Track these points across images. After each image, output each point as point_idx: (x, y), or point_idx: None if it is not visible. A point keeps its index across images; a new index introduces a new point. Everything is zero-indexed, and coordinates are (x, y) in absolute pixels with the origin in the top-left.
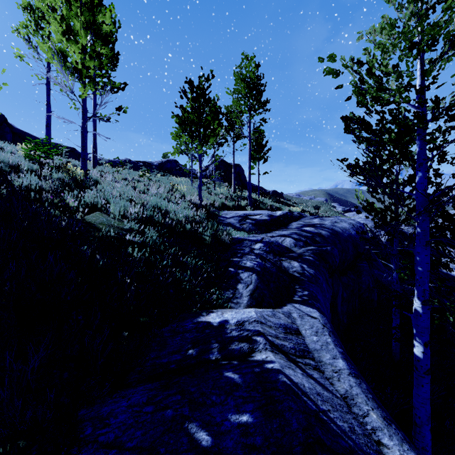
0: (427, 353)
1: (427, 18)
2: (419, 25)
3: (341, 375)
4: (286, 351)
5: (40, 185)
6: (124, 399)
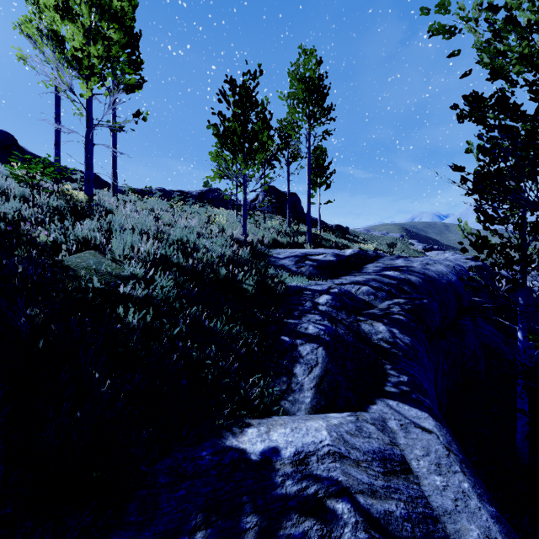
0: None
1: None
2: None
3: None
4: (396, 534)
5: (21, 214)
6: None
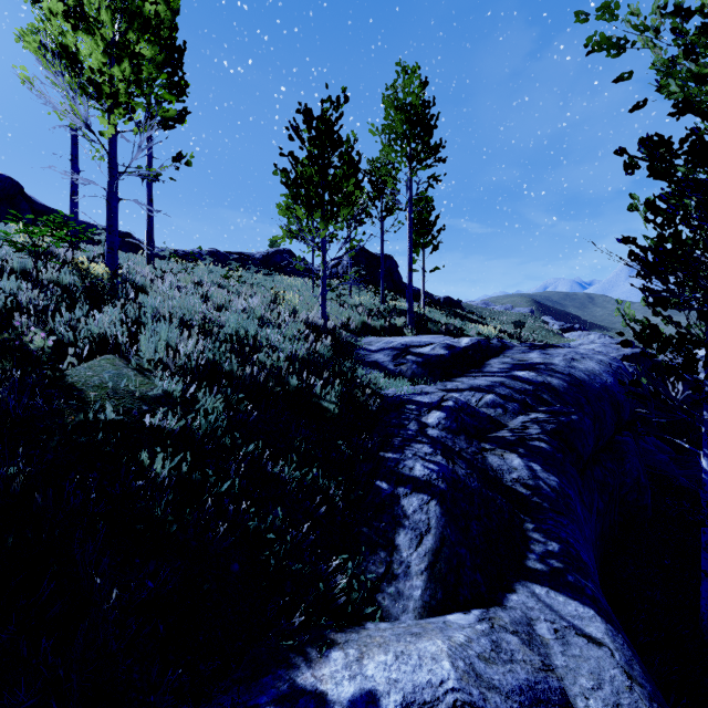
0: None
1: None
2: None
3: None
4: None
5: (16, 299)
6: None
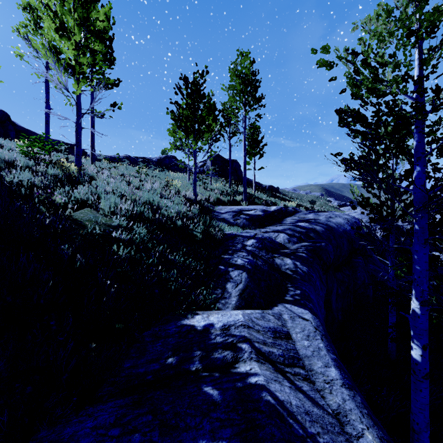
0: (426, 357)
1: (426, 3)
2: (417, 11)
3: (333, 386)
4: (273, 360)
5: (32, 181)
6: (90, 418)
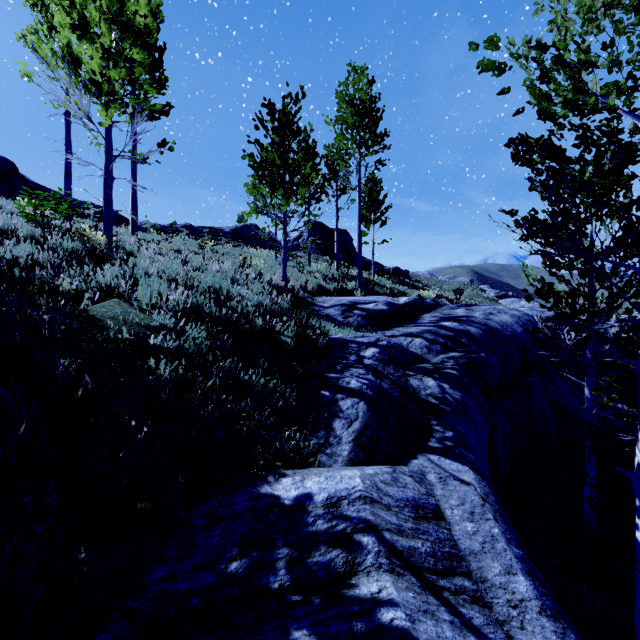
0: None
1: None
2: None
3: (526, 613)
4: (418, 565)
5: (34, 259)
6: None
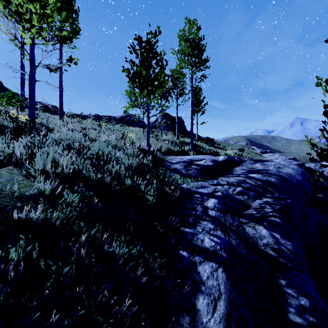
0: None
1: None
2: None
3: None
4: None
5: None
6: None
